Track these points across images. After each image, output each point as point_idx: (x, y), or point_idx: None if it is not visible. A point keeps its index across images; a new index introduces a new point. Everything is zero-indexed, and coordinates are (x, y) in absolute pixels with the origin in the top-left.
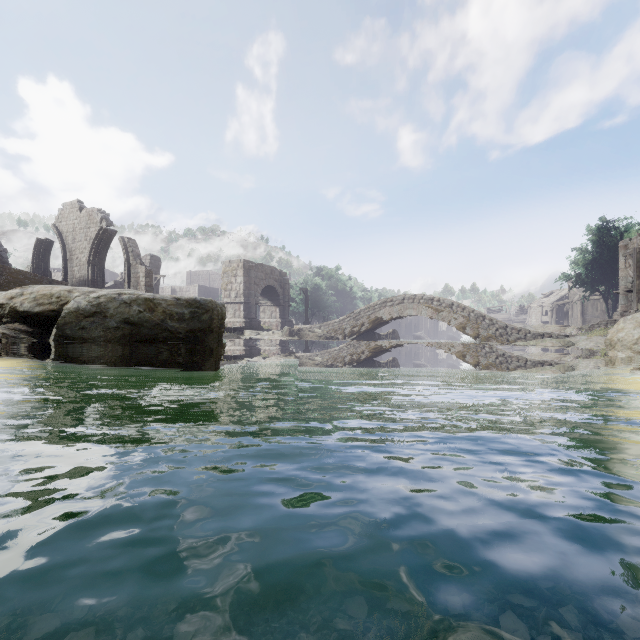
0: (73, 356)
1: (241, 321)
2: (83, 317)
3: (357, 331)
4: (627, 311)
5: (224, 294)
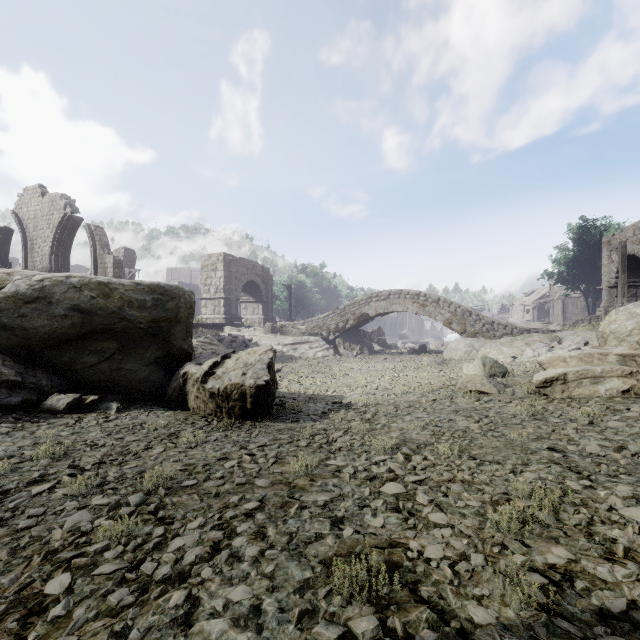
0: (12, 349)
1: (221, 317)
2: (23, 303)
3: (342, 327)
4: (610, 307)
5: (203, 289)
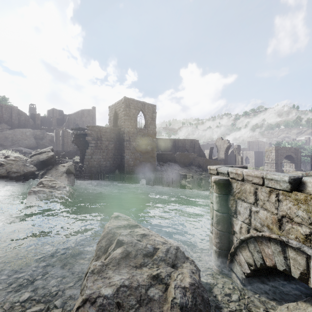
0: None
1: (273, 170)
2: None
3: None
4: None
5: (266, 159)
